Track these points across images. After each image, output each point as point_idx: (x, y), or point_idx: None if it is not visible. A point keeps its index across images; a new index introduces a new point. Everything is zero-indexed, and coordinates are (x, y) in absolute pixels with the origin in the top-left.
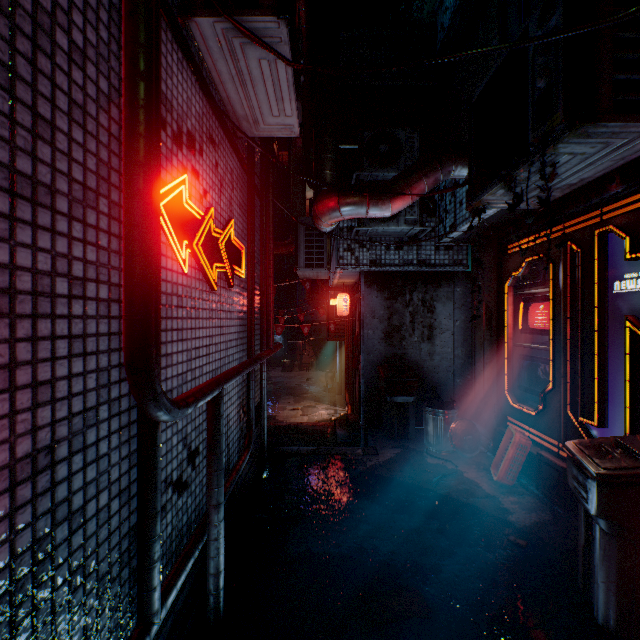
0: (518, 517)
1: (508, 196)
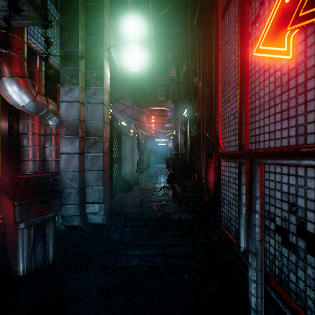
0: None
1: None
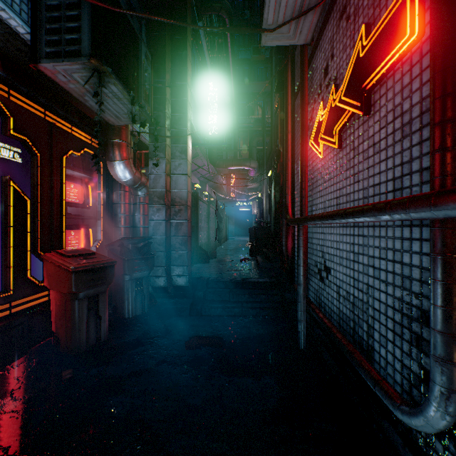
0: (5, 405)
1: (98, 82)
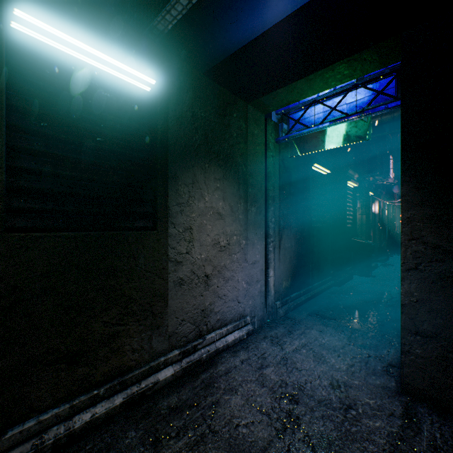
0: None
1: None
